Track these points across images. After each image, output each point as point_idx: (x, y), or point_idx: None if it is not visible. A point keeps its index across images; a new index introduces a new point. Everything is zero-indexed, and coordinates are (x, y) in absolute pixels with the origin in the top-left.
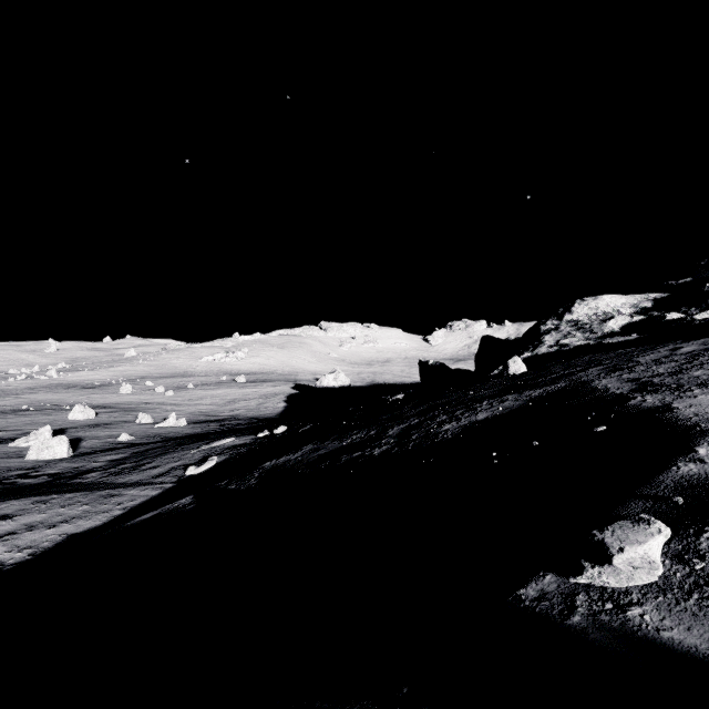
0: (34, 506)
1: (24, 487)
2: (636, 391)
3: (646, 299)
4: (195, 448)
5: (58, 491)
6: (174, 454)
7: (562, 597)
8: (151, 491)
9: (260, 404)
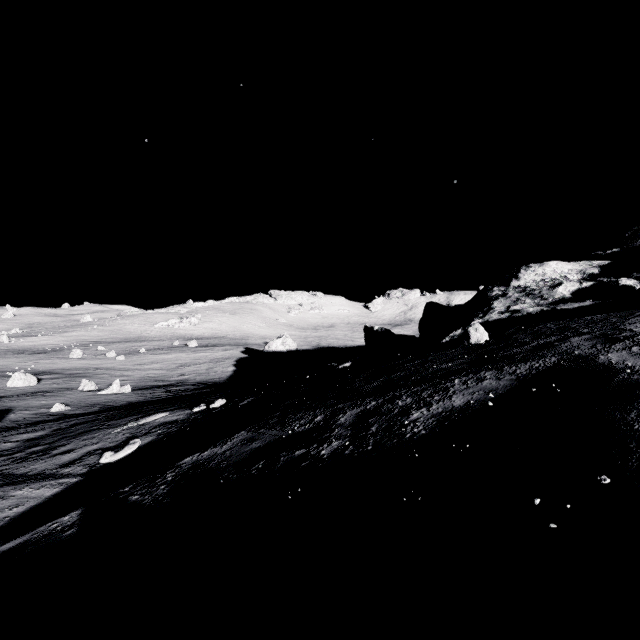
0: None
1: None
2: None
3: (591, 266)
4: (122, 425)
5: None
6: (95, 434)
7: None
8: (47, 489)
9: (210, 369)
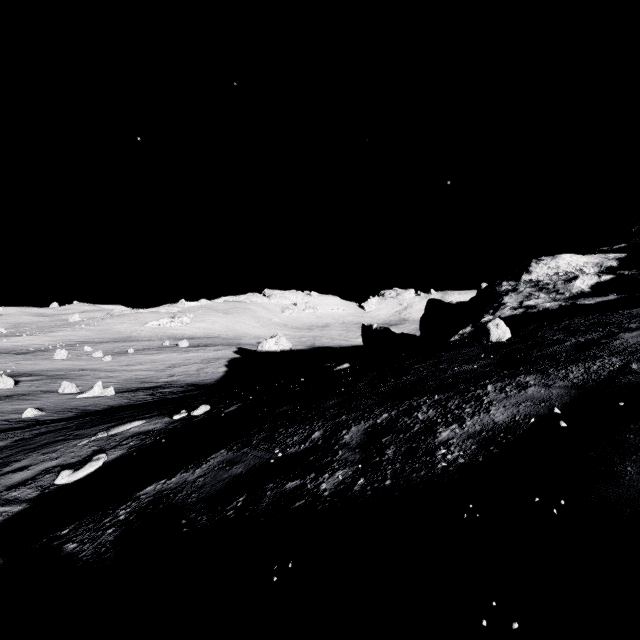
0: None
1: None
2: None
3: (607, 259)
4: (90, 435)
5: None
6: (58, 446)
7: None
8: None
9: (201, 369)
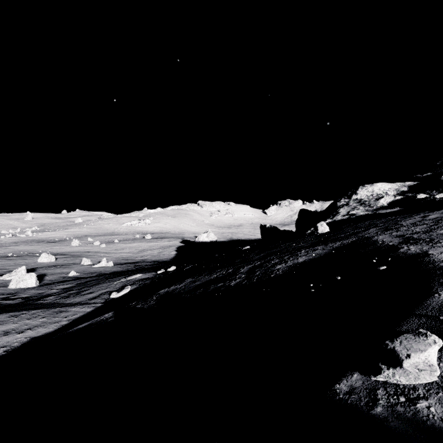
0: (10, 319)
1: (5, 306)
2: (403, 243)
3: (404, 186)
4: (117, 280)
5: (26, 308)
6: (103, 284)
7: (366, 392)
8: (87, 308)
9: (160, 252)
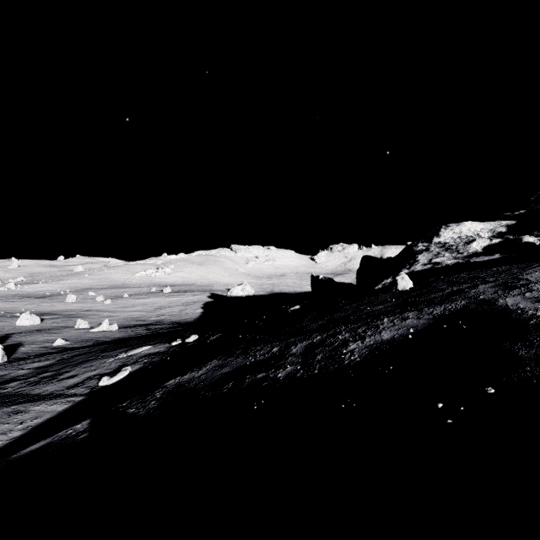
0: None
1: None
2: None
3: (500, 225)
4: (114, 356)
5: None
6: (93, 363)
7: None
8: (59, 406)
9: (182, 311)
